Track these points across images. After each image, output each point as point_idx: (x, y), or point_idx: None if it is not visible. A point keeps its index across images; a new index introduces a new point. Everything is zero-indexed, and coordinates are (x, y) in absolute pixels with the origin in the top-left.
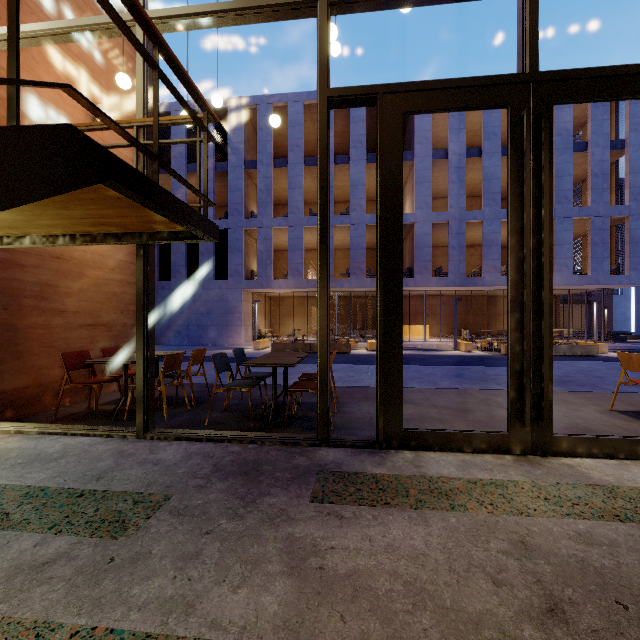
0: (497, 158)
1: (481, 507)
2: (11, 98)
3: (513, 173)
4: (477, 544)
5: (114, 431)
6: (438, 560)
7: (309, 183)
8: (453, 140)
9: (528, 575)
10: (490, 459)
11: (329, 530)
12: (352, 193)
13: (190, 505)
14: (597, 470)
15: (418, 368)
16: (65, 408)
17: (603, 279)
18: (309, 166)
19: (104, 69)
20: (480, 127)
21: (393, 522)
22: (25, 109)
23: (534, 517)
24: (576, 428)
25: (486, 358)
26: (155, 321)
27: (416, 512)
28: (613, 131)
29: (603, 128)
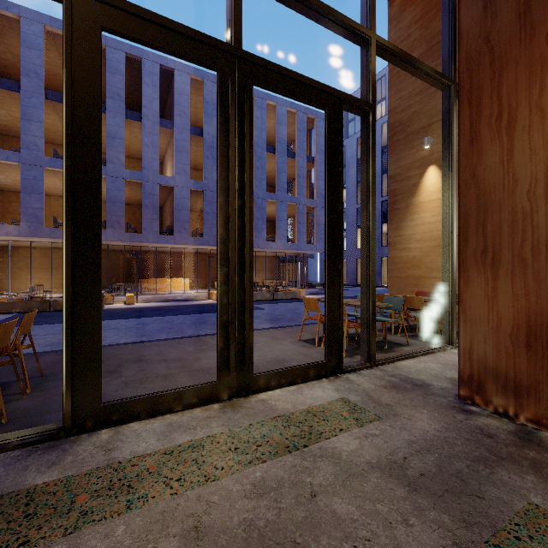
0: None
1: (166, 489)
2: None
3: (222, 135)
4: None
5: None
6: None
7: (55, 121)
8: (208, 122)
9: None
10: (198, 413)
11: None
12: (109, 144)
13: None
14: (282, 399)
15: (171, 318)
16: None
17: (303, 247)
18: (53, 101)
19: None
20: None
21: None
22: None
23: (219, 480)
24: (276, 361)
25: None
26: None
27: (68, 540)
28: (308, 150)
29: (303, 146)
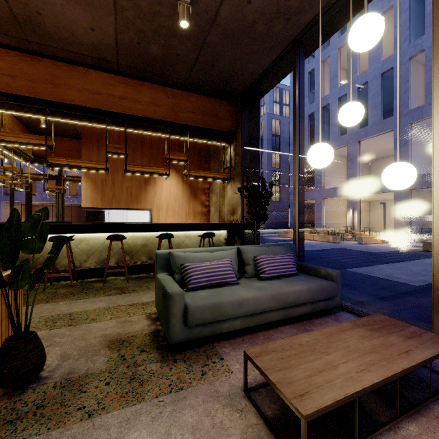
0: None
1: None
2: None
3: (56, 193)
4: None
5: None
6: None
7: None
8: None
9: None
10: None
11: None
12: None
13: None
14: None
15: None
16: None
17: None
18: None
19: None
20: None
21: None
22: None
23: None
24: None
25: None
26: None
27: None
28: None
29: None
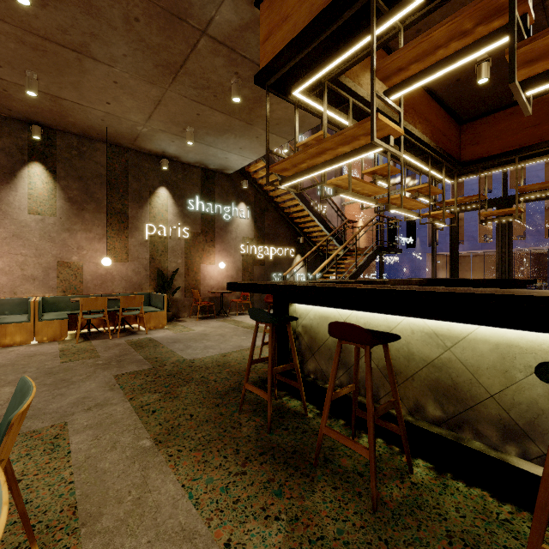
0: None
1: None
2: (372, 247)
3: (497, 228)
4: None
5: None
6: None
7: None
8: None
9: None
10: None
11: None
12: (528, 167)
13: None
14: None
15: None
16: None
17: None
18: None
19: None
20: None
21: None
22: (348, 217)
23: None
24: None
25: None
26: None
27: None
28: None
29: None
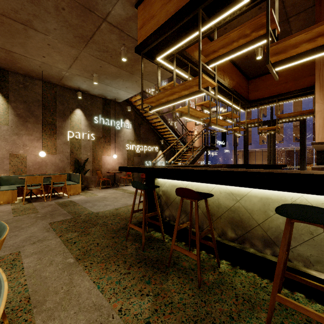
0: None
1: None
2: (202, 146)
3: (268, 137)
4: None
5: None
6: None
7: None
8: None
9: None
10: None
11: None
12: (284, 104)
13: None
14: None
15: None
16: None
17: None
18: None
19: None
20: None
21: None
22: (188, 129)
23: None
24: None
25: None
26: None
27: None
28: None
29: None
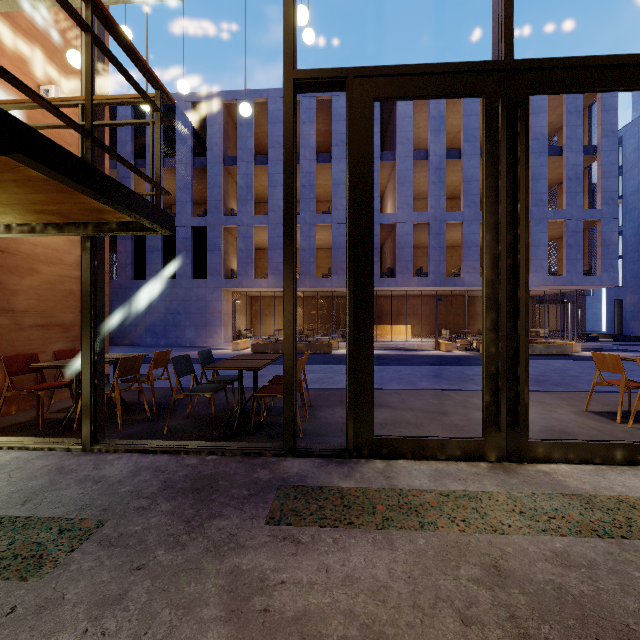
0: (476, 160)
1: (452, 524)
2: None
3: (488, 165)
4: (446, 571)
5: (57, 443)
6: (401, 594)
7: None
8: (434, 141)
9: (501, 609)
10: (464, 467)
11: (282, 559)
12: (334, 192)
13: (126, 532)
14: (573, 477)
15: (398, 368)
16: (10, 417)
17: (577, 280)
18: None
19: (59, 48)
20: (460, 129)
21: (355, 546)
22: None
23: (508, 535)
24: (552, 431)
25: (465, 358)
26: (130, 321)
27: (382, 533)
28: (586, 137)
29: (577, 133)
